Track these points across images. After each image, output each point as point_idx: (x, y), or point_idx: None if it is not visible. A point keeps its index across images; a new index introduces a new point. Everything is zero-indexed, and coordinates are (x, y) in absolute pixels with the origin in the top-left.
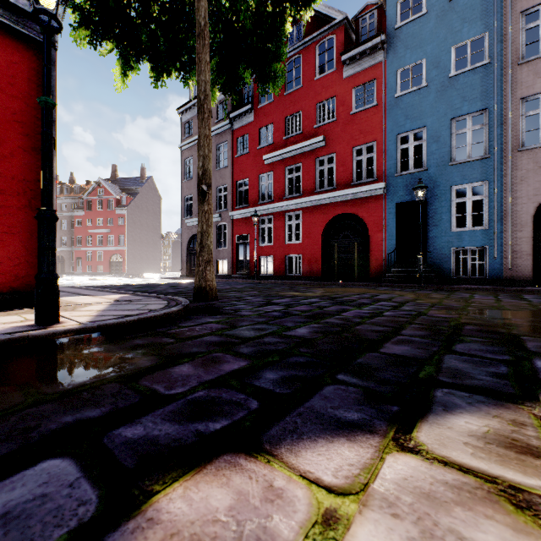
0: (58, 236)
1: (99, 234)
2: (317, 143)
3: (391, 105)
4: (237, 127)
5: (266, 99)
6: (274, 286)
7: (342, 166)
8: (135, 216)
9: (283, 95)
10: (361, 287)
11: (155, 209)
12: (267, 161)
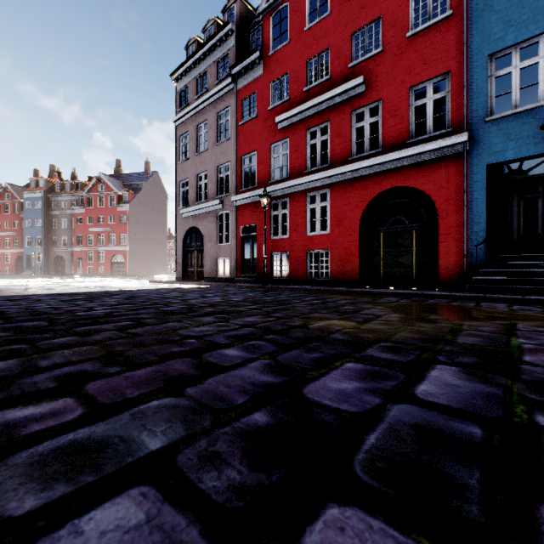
0: (59, 235)
1: (100, 233)
2: (353, 89)
3: (479, 9)
4: (242, 85)
5: (280, 41)
6: (293, 299)
7: (393, 118)
8: (138, 214)
9: (303, 31)
10: (448, 302)
11: (161, 206)
12: (281, 125)
